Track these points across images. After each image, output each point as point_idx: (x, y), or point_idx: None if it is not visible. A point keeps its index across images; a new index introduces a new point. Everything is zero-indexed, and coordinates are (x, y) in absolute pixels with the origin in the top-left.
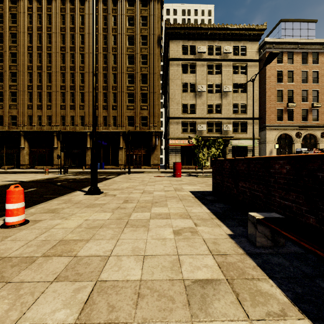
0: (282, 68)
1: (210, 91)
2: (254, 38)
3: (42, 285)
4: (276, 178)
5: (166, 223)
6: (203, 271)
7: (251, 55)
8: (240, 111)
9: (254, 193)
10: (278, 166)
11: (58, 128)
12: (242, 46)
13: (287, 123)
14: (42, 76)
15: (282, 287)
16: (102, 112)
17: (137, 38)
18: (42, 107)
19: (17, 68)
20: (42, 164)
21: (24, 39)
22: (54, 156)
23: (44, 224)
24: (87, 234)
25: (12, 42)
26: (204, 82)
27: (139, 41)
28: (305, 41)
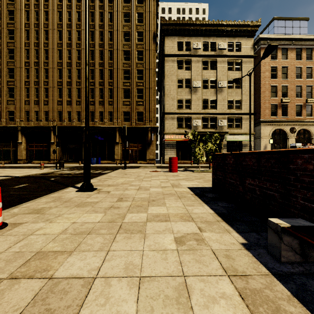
0: (277, 63)
1: (205, 87)
2: (249, 34)
3: None
4: (298, 176)
5: (166, 227)
6: (221, 306)
7: (245, 51)
8: (235, 107)
9: (267, 192)
10: (301, 161)
11: (55, 123)
12: (237, 42)
13: (281, 119)
14: (39, 72)
15: None
16: (98, 108)
17: (133, 35)
18: (39, 103)
19: (14, 64)
20: (39, 159)
21: (21, 36)
22: (51, 151)
23: (23, 229)
24: (71, 242)
25: (9, 38)
26: (199, 78)
27: (135, 38)
28: (299, 37)
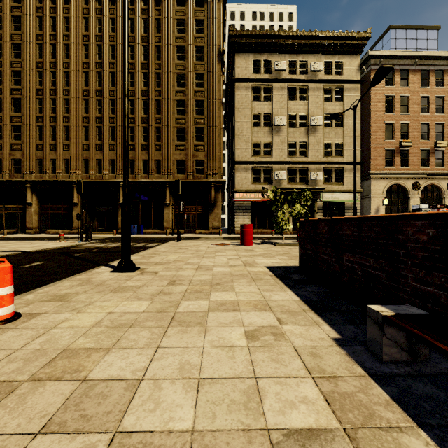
0: (393, 92)
1: (292, 125)
2: (354, 50)
3: (18, 443)
4: (409, 250)
5: (234, 319)
6: (300, 412)
7: (349, 74)
8: (334, 153)
9: (370, 272)
10: (413, 230)
11: (80, 176)
12: (337, 62)
13: (400, 170)
14: (57, 103)
15: (446, 447)
16: (140, 154)
17: (190, 51)
18: (57, 147)
19: (22, 92)
20: (56, 227)
21: (32, 52)
22: (74, 215)
23: (43, 320)
24: (108, 337)
25: (15, 56)
26: (283, 112)
27: (193, 55)
28: (425, 54)
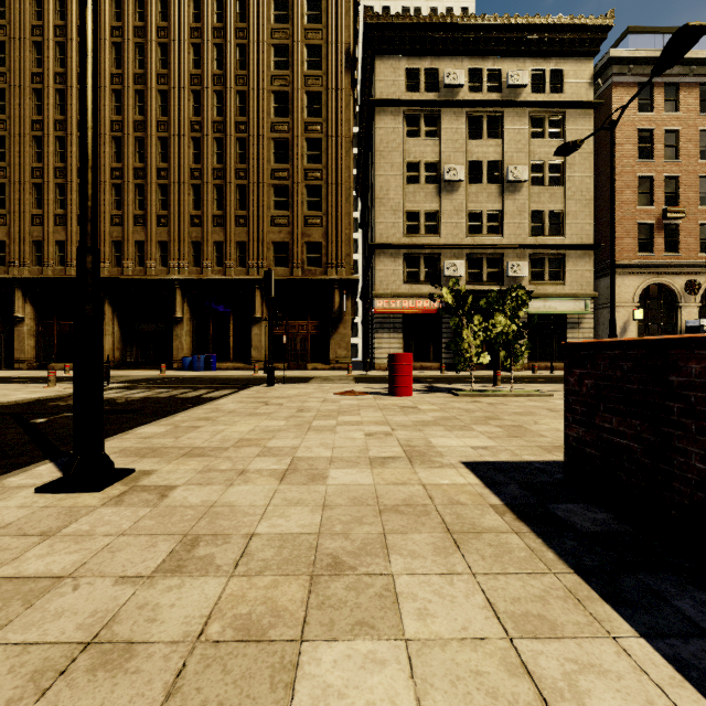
0: (652, 122)
1: (475, 181)
2: (583, 49)
3: None
4: None
5: None
6: None
7: (575, 92)
8: (549, 229)
9: None
10: None
11: (106, 271)
12: (554, 71)
13: (663, 259)
14: (67, 145)
15: None
16: (211, 233)
17: (296, 53)
18: (67, 221)
19: (7, 125)
20: (67, 359)
21: (23, 56)
22: None
23: None
24: None
25: None
26: (459, 159)
27: (303, 60)
28: None
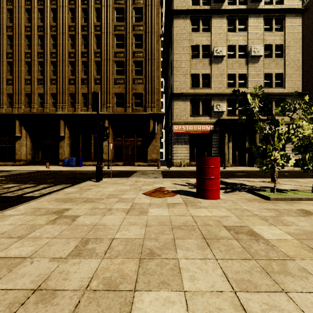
0: None
1: (231, 57)
2: None
3: None
4: None
5: None
6: None
7: (290, 3)
8: (274, 84)
9: None
10: None
11: (22, 110)
12: None
13: None
14: (0, 39)
15: None
16: (80, 88)
17: None
18: (0, 82)
19: None
20: (2, 160)
21: None
22: (17, 148)
23: None
24: None
25: None
26: (222, 44)
27: None
28: None
